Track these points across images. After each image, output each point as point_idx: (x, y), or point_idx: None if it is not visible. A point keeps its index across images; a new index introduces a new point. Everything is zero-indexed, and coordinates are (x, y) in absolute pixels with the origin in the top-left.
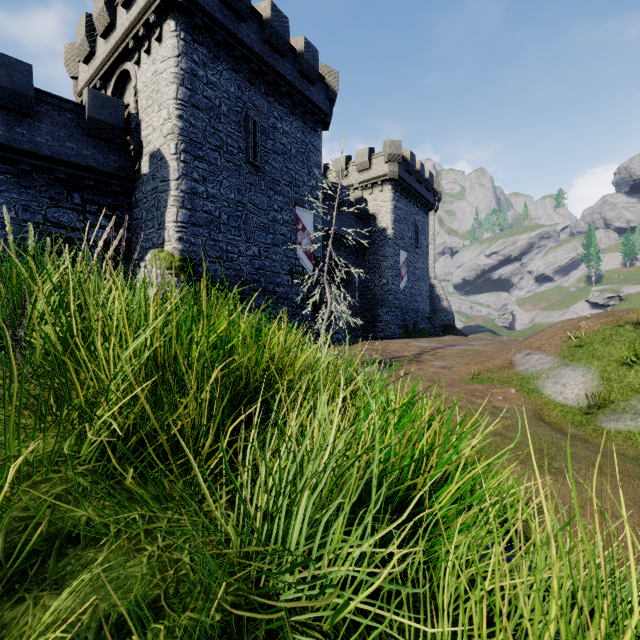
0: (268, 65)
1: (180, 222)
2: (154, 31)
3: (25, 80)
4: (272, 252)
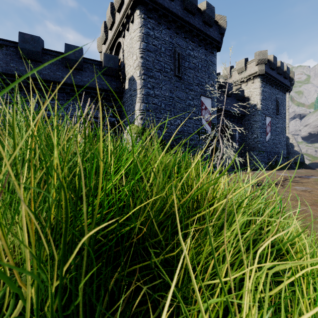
0: (186, 21)
1: (141, 110)
2: (130, 19)
3: (80, 54)
4: (188, 122)
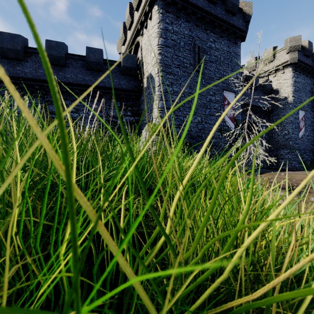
0: (206, 12)
1: (160, 108)
2: (148, 16)
3: (100, 56)
4: (209, 119)
